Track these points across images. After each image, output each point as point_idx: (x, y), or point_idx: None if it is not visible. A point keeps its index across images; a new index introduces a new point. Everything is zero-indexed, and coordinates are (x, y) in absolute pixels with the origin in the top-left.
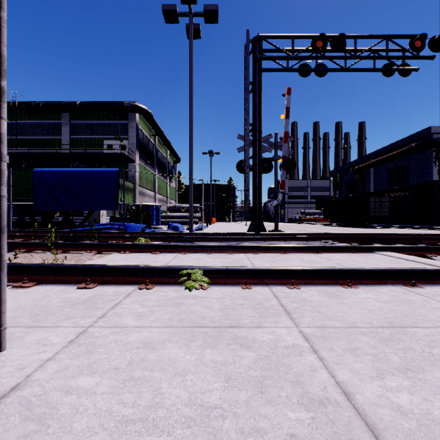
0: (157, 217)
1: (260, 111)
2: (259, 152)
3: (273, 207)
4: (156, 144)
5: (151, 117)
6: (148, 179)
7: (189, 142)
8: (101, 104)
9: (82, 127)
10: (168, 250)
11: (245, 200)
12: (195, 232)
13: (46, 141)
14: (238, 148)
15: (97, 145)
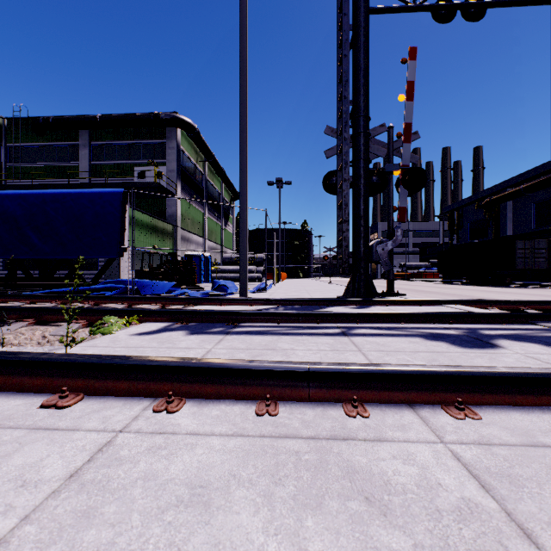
0: (205, 271)
1: (367, 78)
2: (365, 154)
3: (386, 252)
4: (206, 174)
5: (197, 134)
6: (195, 219)
7: (240, 137)
8: (129, 117)
9: (106, 150)
10: (117, 383)
11: (338, 240)
12: (253, 294)
13: (59, 169)
14: (327, 151)
15: (125, 173)
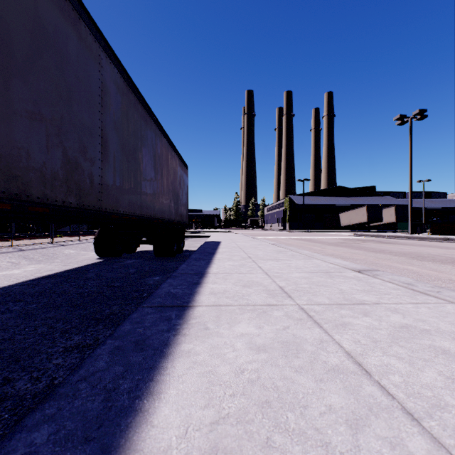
0: None
1: None
2: None
3: None
4: None
5: None
6: None
7: None
8: None
9: None
10: None
11: None
12: None
13: None
14: None
15: None
